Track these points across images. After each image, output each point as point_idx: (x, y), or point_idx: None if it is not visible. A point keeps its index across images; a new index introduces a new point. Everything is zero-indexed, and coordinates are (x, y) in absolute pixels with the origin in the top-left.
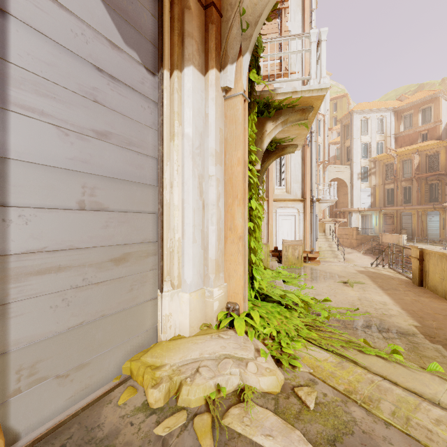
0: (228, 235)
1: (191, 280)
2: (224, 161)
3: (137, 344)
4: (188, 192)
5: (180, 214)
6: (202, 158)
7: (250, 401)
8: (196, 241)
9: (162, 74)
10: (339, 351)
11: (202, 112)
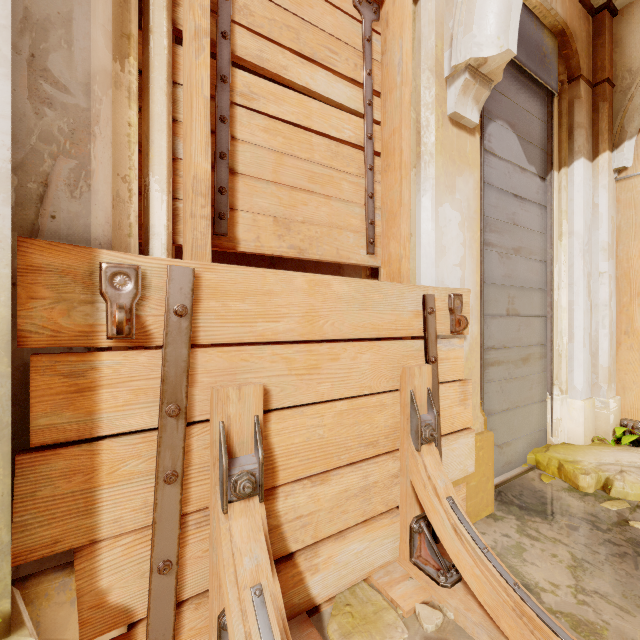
0: (621, 339)
1: (582, 387)
2: (615, 253)
3: (534, 441)
4: (577, 293)
5: (567, 316)
6: (589, 254)
7: None
8: (585, 345)
9: (552, 177)
10: None
11: (590, 203)
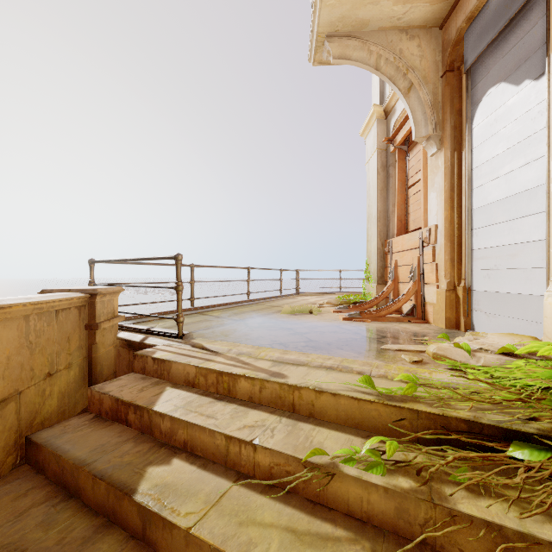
0: None
1: None
2: None
3: (528, 329)
4: None
5: None
6: None
7: (428, 344)
8: None
9: (546, 66)
10: (429, 382)
11: None
